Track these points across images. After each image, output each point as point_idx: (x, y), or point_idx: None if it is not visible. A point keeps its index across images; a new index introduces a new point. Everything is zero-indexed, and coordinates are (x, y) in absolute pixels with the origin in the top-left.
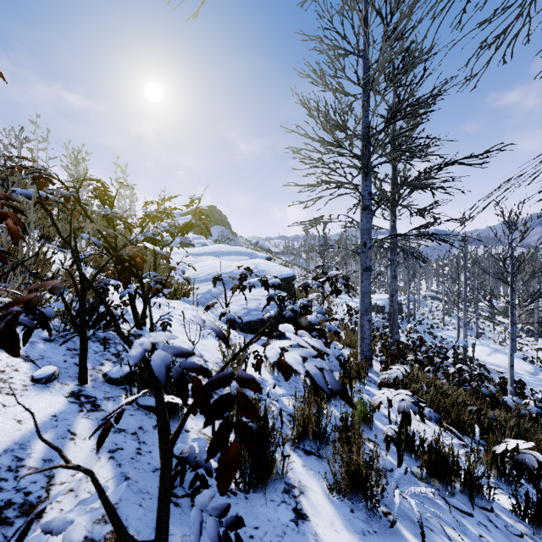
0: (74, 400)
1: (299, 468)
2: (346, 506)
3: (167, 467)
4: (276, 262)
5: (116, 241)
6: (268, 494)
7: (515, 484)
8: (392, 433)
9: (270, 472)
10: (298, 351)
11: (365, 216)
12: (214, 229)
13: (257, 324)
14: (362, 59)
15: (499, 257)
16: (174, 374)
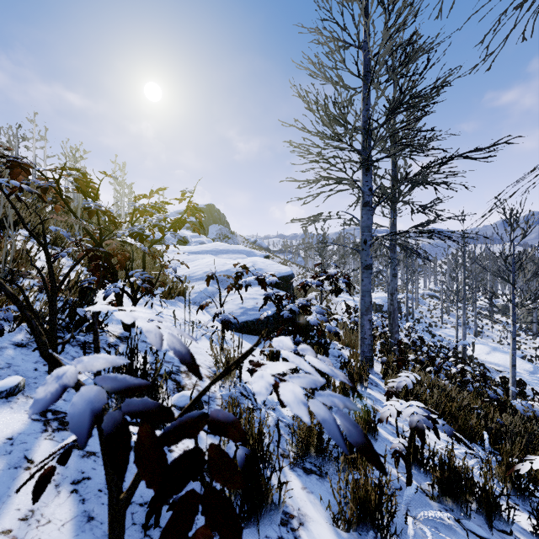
0: (39, 418)
1: (298, 492)
2: (353, 538)
3: (116, 538)
4: (274, 260)
5: (101, 237)
6: (263, 528)
7: (532, 500)
8: (401, 448)
9: (265, 503)
10: (299, 381)
11: (365, 212)
12: (213, 227)
13: (254, 324)
14: (363, 51)
15: (500, 255)
16: (107, 425)
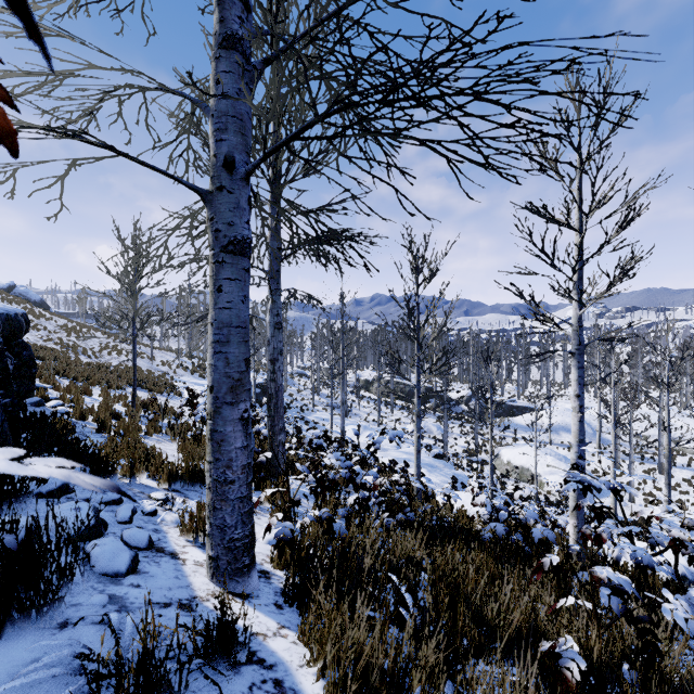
0: None
1: None
2: None
3: None
4: (53, 322)
5: None
6: None
7: None
8: None
9: None
10: None
11: (230, 69)
12: None
13: None
14: None
15: (407, 305)
16: None
